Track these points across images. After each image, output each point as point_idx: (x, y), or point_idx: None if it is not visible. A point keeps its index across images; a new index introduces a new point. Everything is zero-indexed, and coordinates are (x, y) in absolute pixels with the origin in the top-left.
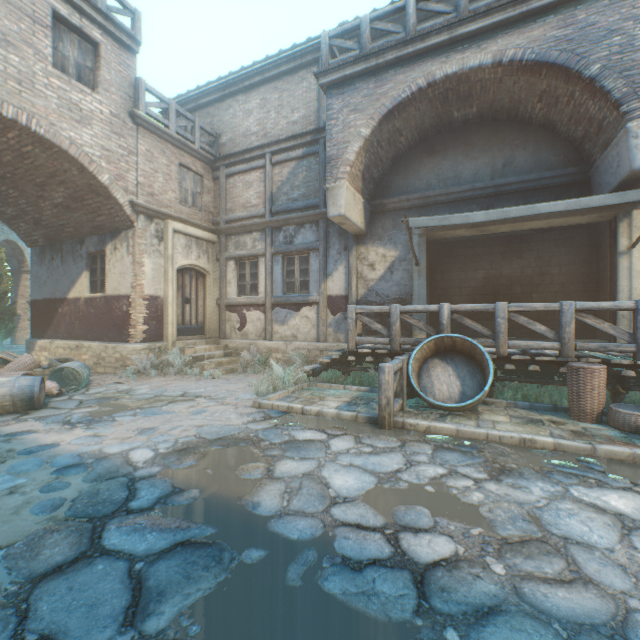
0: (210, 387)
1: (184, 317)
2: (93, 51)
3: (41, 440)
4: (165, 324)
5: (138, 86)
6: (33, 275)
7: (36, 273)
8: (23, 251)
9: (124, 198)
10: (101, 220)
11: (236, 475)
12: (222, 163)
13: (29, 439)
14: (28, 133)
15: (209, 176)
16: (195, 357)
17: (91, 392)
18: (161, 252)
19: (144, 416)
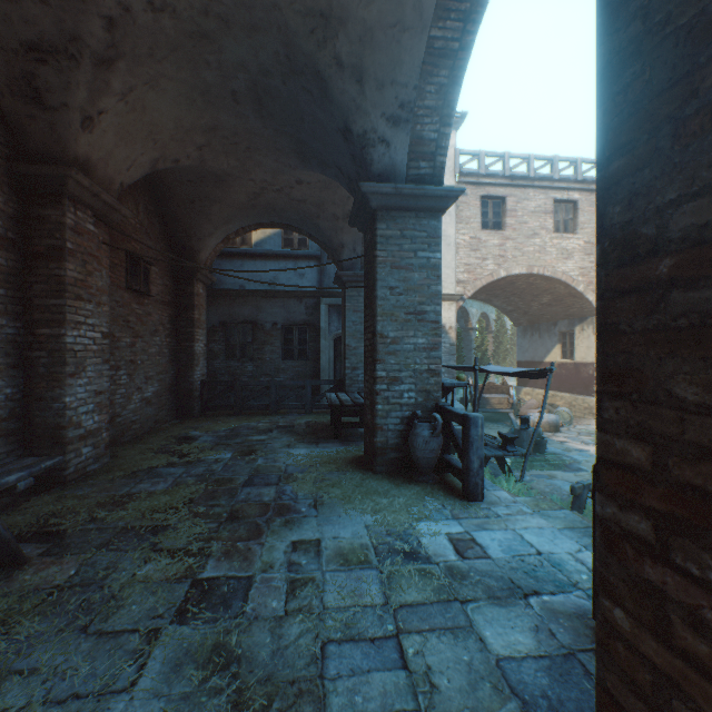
0: None
1: None
2: (572, 207)
3: (576, 447)
4: None
5: None
6: (517, 345)
7: (519, 343)
8: (488, 318)
9: (591, 297)
10: (571, 311)
11: None
12: None
13: (570, 445)
14: (540, 277)
15: None
16: None
17: (577, 428)
18: None
19: None
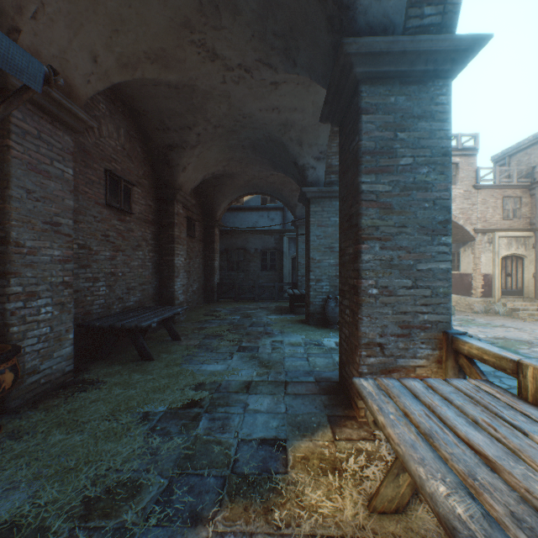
0: (518, 325)
1: (505, 284)
2: (454, 167)
3: None
4: (492, 288)
5: (476, 171)
6: None
7: None
8: None
9: (469, 228)
10: (457, 237)
11: (514, 346)
12: (536, 185)
13: None
14: None
15: (525, 195)
16: (512, 308)
17: (456, 317)
18: (490, 250)
19: (481, 328)
